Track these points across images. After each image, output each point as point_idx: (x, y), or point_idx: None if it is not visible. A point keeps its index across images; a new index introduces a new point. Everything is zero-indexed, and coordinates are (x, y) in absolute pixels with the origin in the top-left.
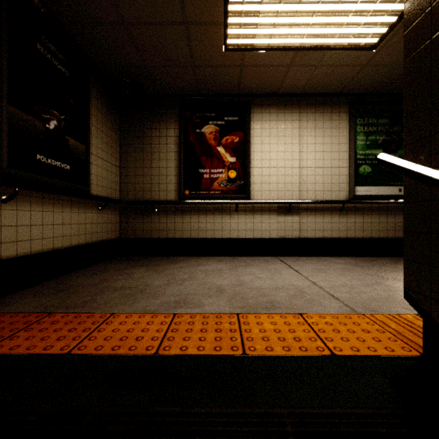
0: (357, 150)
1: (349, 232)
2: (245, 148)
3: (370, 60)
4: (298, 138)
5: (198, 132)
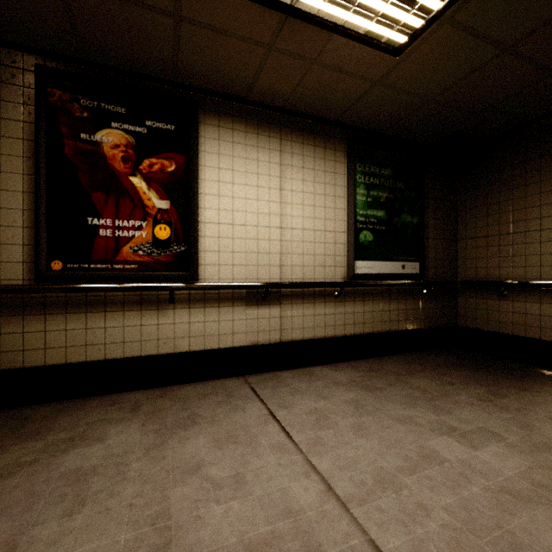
0: (357, 208)
1: (347, 327)
2: (188, 185)
3: (386, 75)
4: (279, 181)
5: (86, 138)
